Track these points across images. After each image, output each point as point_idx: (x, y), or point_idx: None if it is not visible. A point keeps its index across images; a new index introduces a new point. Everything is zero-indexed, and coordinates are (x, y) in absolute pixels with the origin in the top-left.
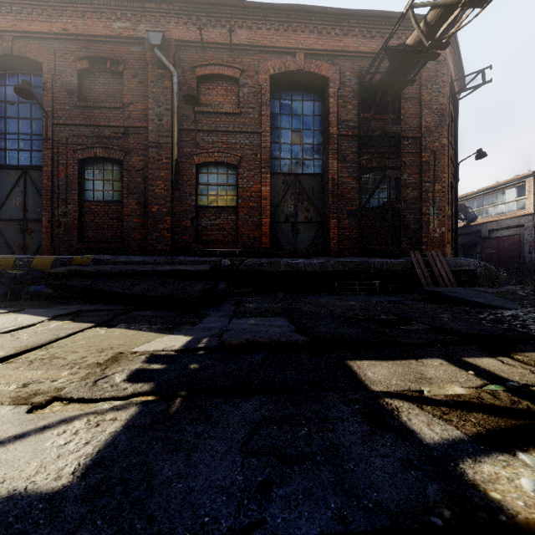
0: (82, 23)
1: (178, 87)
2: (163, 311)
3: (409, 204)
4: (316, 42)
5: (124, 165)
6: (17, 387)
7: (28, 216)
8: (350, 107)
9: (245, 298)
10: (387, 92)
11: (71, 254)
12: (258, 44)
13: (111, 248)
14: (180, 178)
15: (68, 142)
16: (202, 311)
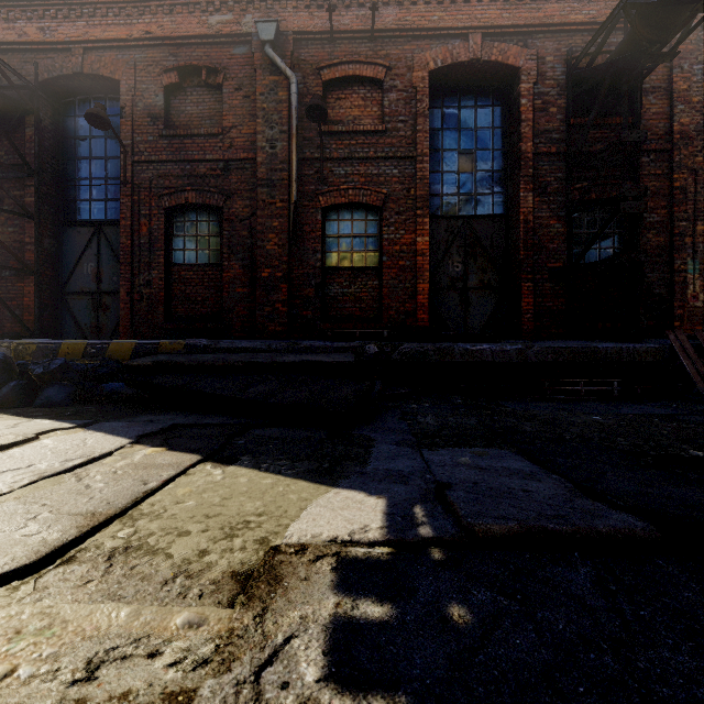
0: (169, 22)
1: (297, 99)
2: (297, 429)
3: (650, 256)
4: (500, 14)
5: (224, 213)
6: (75, 679)
7: (103, 287)
8: (554, 110)
9: (405, 404)
10: (619, 80)
11: (156, 338)
12: (412, 27)
13: (207, 329)
14: (299, 228)
15: (151, 185)
16: (357, 430)
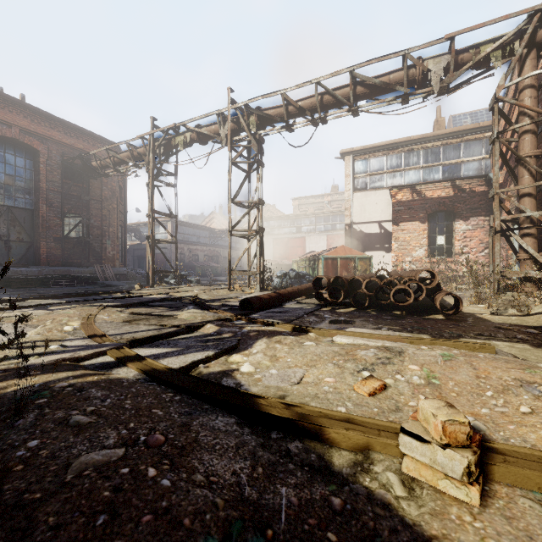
0: None
1: None
2: None
3: (95, 237)
4: (30, 125)
5: None
6: None
7: None
8: (56, 173)
9: None
10: (81, 175)
11: None
12: None
13: None
14: None
15: None
16: None
